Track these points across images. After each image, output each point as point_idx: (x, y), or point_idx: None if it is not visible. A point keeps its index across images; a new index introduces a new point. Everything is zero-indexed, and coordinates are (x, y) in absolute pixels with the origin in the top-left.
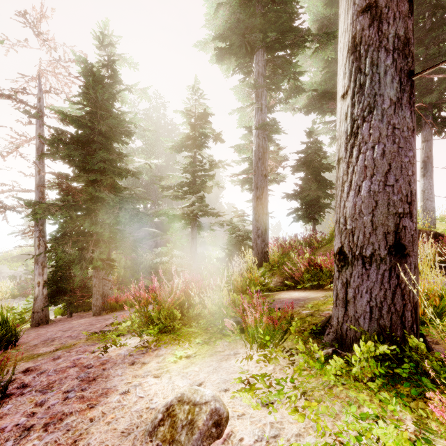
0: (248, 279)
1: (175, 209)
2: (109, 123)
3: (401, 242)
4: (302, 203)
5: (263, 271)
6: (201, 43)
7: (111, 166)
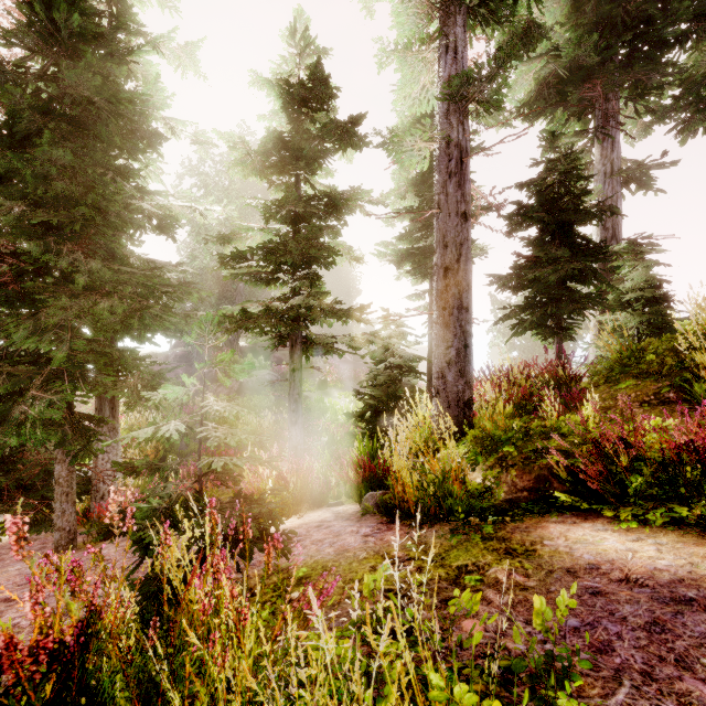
0: (429, 475)
1: (255, 305)
2: (80, 83)
3: None
4: (530, 297)
5: (467, 452)
6: None
7: (91, 193)
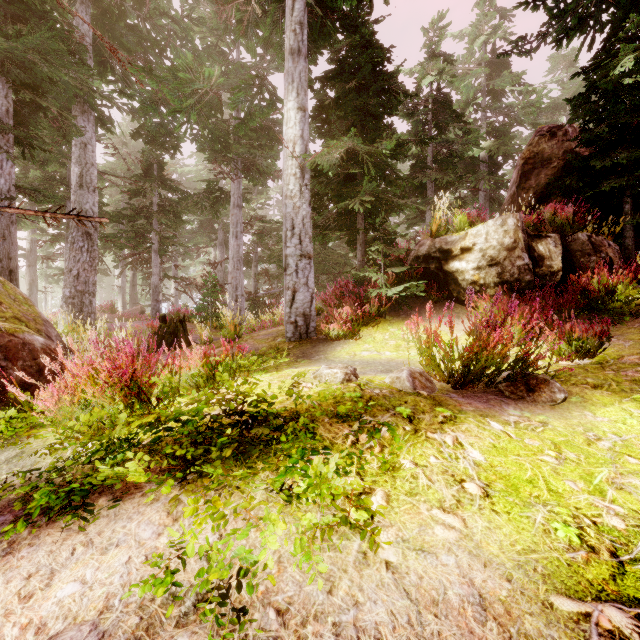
0: None
1: None
2: None
3: None
4: None
5: None
6: None
7: None
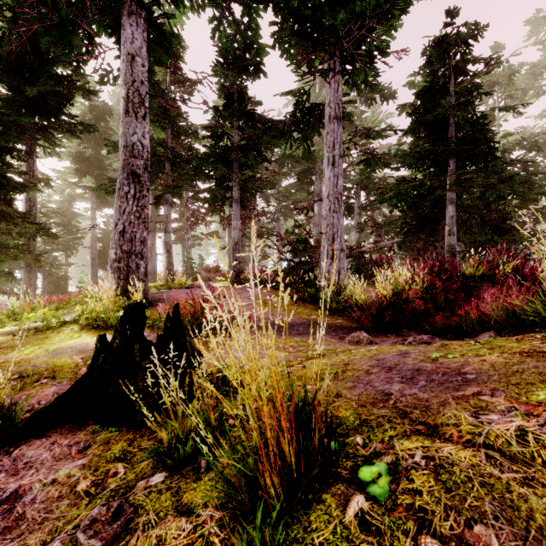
0: None
1: None
2: None
3: (156, 271)
4: (100, 260)
5: None
6: (55, 170)
7: None
